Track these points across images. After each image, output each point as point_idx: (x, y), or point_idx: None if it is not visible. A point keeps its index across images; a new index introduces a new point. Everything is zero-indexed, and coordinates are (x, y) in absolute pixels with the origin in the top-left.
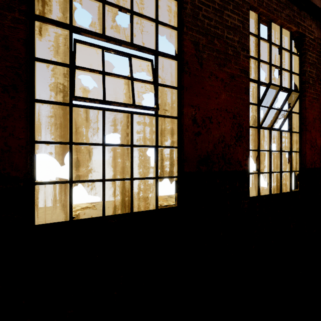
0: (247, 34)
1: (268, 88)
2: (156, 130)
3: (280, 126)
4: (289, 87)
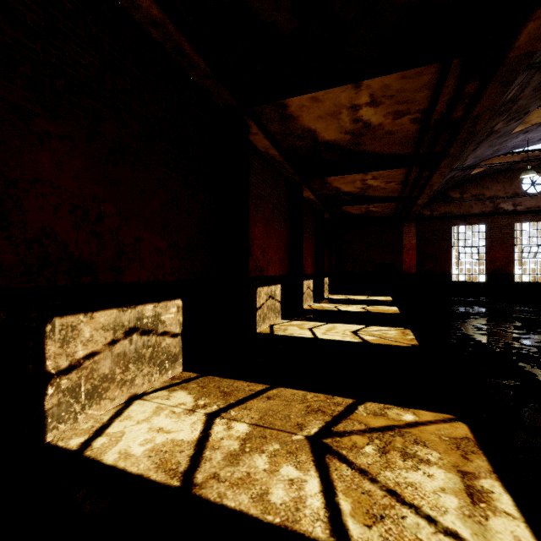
0: (513, 233)
1: (523, 248)
2: (478, 263)
3: None
4: None
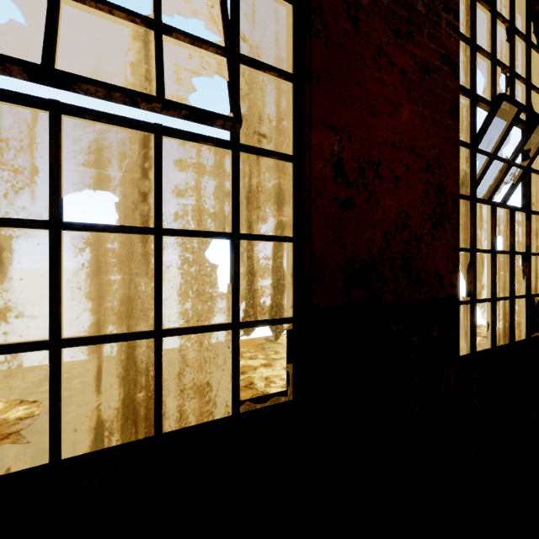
0: None
1: (497, 107)
2: (233, 187)
3: (504, 199)
4: (525, 116)
